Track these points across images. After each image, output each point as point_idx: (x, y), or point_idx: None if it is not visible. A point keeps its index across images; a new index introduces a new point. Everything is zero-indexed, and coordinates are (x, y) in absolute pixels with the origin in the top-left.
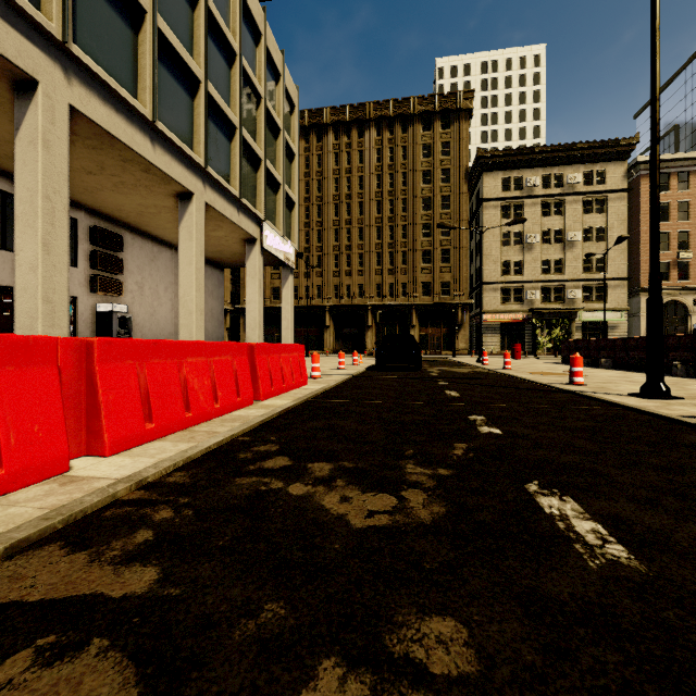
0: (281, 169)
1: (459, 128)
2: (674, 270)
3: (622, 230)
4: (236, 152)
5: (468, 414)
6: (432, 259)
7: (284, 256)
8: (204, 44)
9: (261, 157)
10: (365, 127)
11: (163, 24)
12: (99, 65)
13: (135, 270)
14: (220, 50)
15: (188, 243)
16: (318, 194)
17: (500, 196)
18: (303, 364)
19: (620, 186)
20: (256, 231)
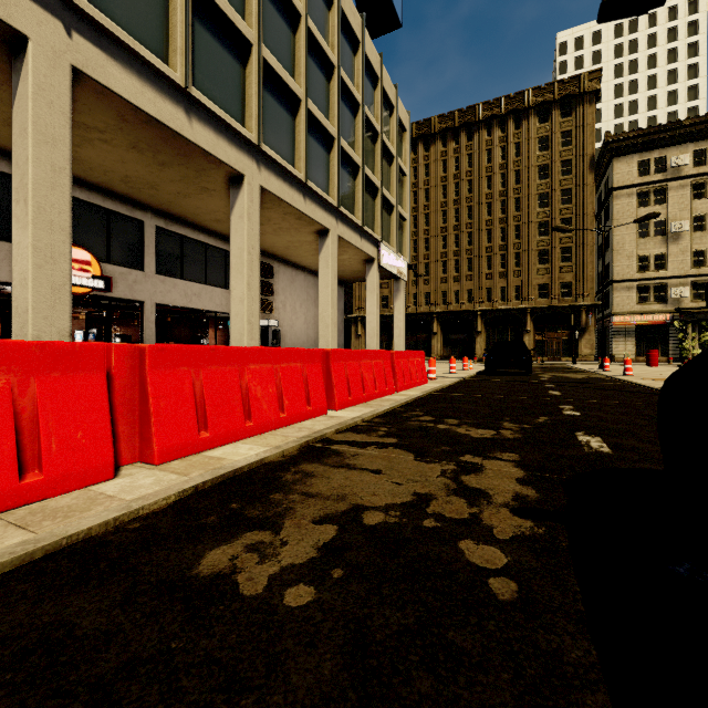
0: (394, 192)
1: (583, 114)
2: None
3: None
4: (359, 188)
5: (559, 405)
6: (549, 259)
7: (397, 270)
8: (338, 107)
9: (378, 186)
10: (475, 130)
11: (311, 105)
12: (274, 151)
13: (280, 291)
14: (347, 106)
15: (325, 270)
16: (425, 203)
17: (636, 182)
18: (424, 367)
19: None
20: (374, 251)
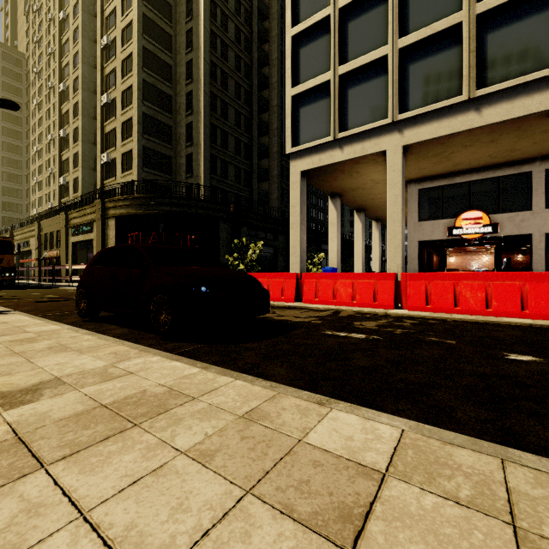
0: None
1: None
2: None
3: None
4: None
5: None
6: None
7: None
8: None
9: None
10: None
11: None
12: None
13: None
14: None
15: None
16: None
17: None
18: None
19: None
20: None
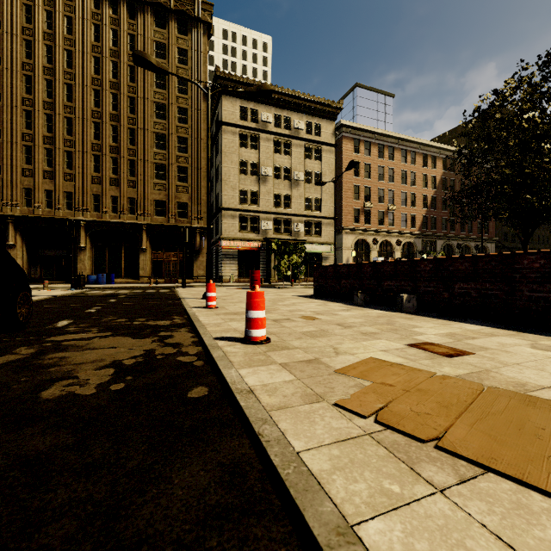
0: None
1: (197, 40)
2: (362, 215)
3: (332, 177)
4: None
5: None
6: (167, 175)
7: None
8: None
9: None
10: None
11: None
12: None
13: None
14: None
15: None
16: None
17: (238, 123)
18: None
19: (330, 141)
20: None
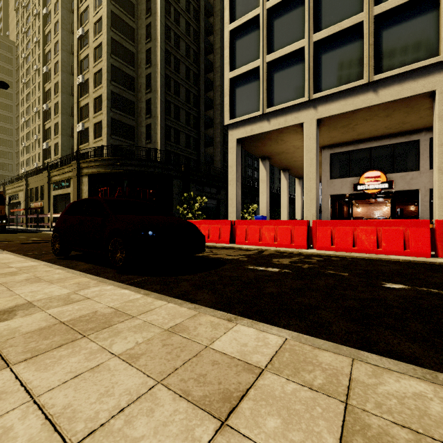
0: None
1: None
2: None
3: None
4: None
5: None
6: None
7: None
8: None
9: None
10: None
11: None
12: None
13: None
14: None
15: None
16: None
17: None
18: None
19: None
20: None
